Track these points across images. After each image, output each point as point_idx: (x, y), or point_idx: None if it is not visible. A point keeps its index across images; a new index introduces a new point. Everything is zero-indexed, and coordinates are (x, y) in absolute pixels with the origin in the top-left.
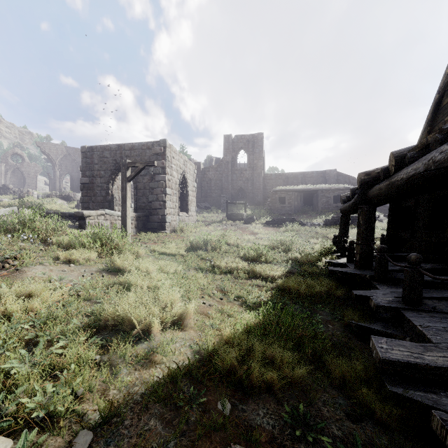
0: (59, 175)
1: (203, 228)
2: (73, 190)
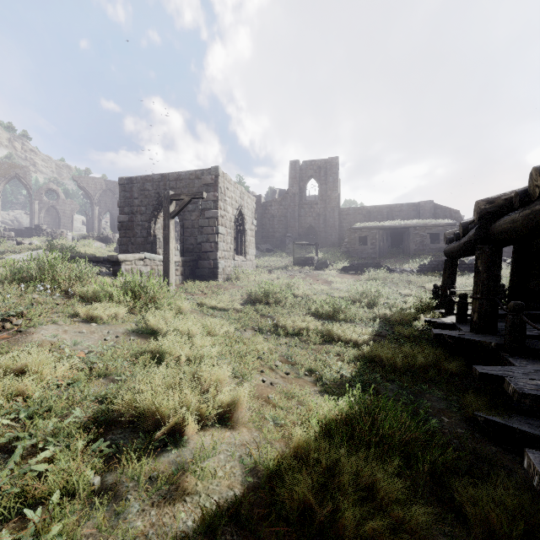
0: (98, 213)
1: (264, 275)
2: (114, 230)
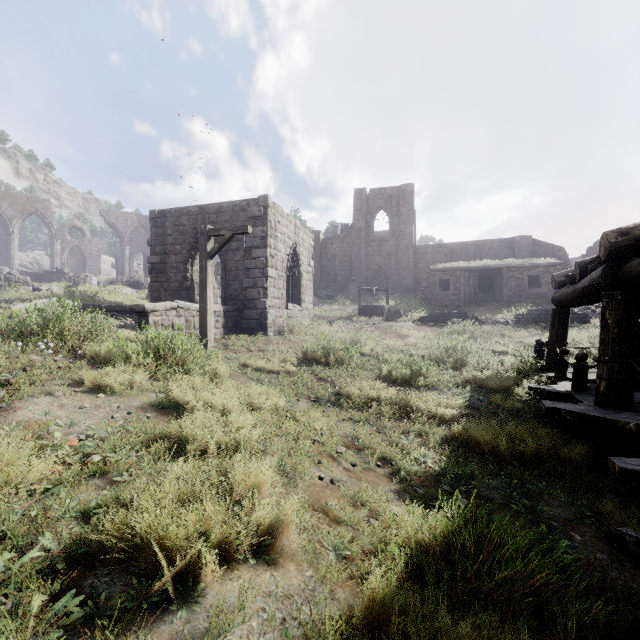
0: (129, 254)
1: (323, 328)
2: (147, 274)
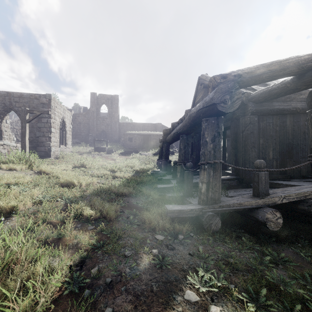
0: None
1: (78, 156)
2: None
